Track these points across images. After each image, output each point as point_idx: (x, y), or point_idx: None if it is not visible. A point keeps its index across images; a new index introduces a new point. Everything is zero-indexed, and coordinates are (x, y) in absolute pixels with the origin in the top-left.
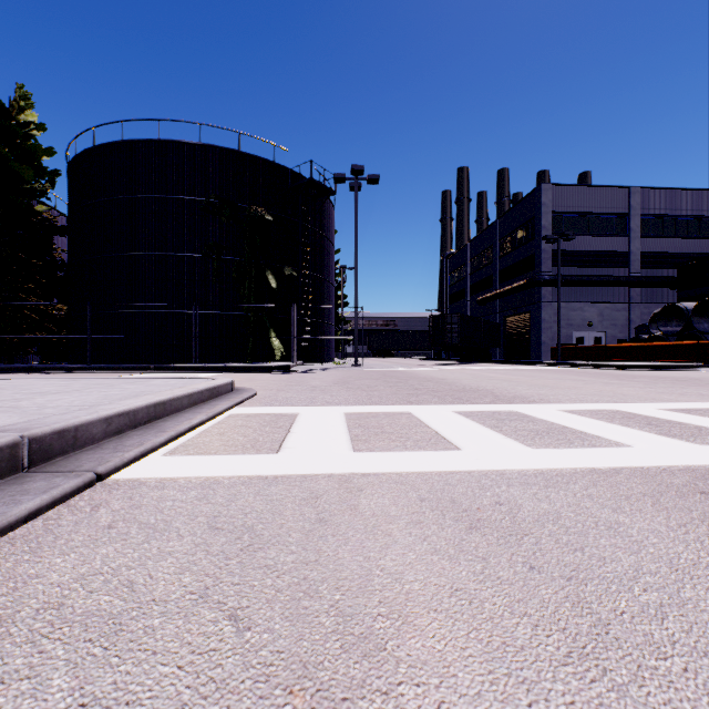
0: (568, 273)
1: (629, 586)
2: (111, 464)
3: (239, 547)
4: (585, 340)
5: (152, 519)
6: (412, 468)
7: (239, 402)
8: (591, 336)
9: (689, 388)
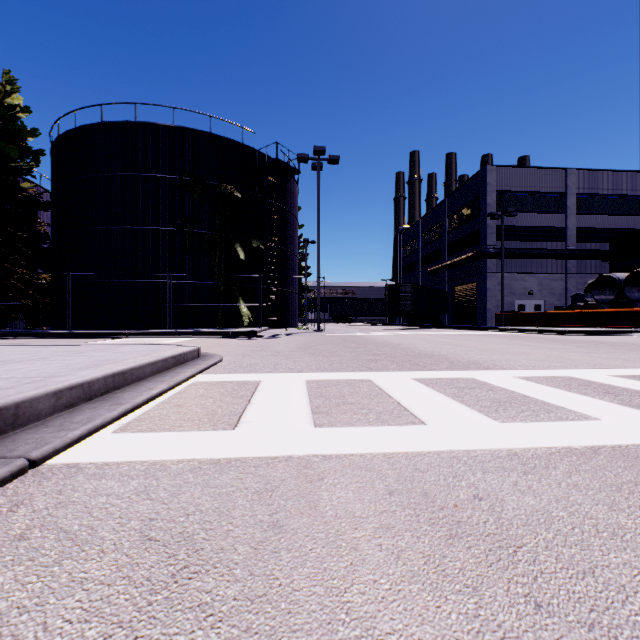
0: (511, 246)
1: None
2: (49, 447)
3: (171, 571)
4: (526, 307)
5: (76, 523)
6: (377, 447)
7: (204, 369)
8: (531, 303)
9: (630, 353)
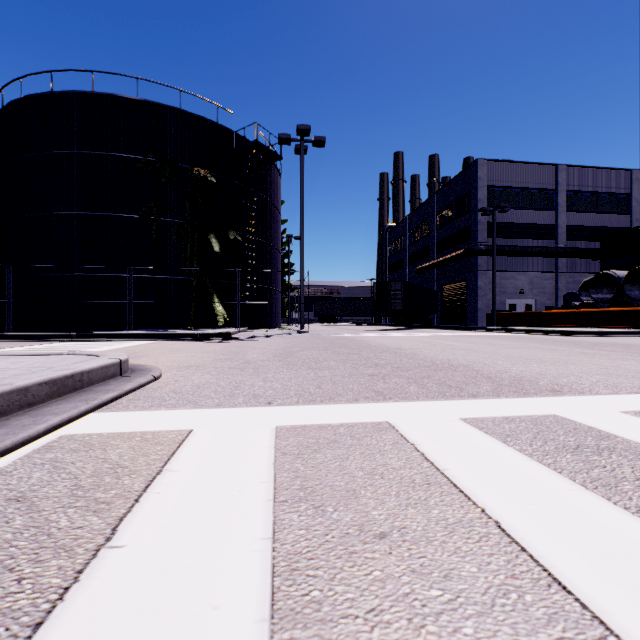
0: (502, 243)
1: None
2: None
3: None
4: (517, 307)
5: None
6: None
7: (108, 400)
8: (522, 303)
9: None
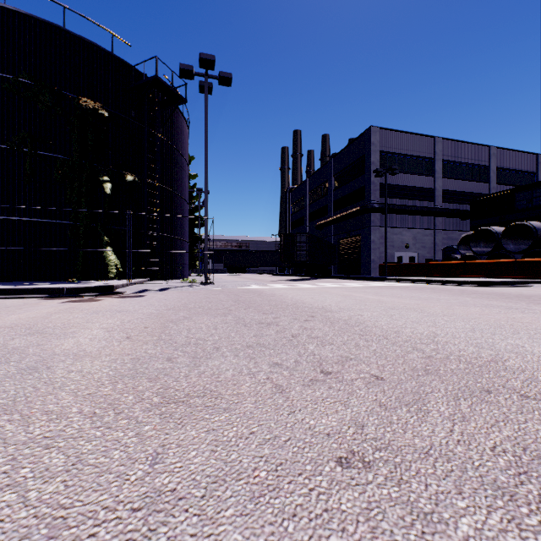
0: (391, 203)
1: None
2: None
3: None
4: (403, 259)
5: None
6: None
7: None
8: (407, 255)
9: None
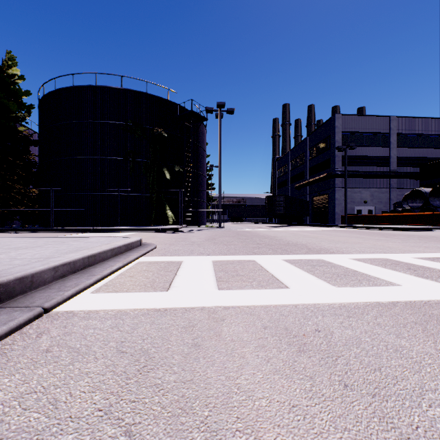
0: (352, 169)
1: (418, 402)
2: (54, 301)
3: (137, 368)
4: (362, 211)
5: (78, 344)
6: (257, 302)
7: (145, 253)
8: (365, 209)
9: (430, 243)
